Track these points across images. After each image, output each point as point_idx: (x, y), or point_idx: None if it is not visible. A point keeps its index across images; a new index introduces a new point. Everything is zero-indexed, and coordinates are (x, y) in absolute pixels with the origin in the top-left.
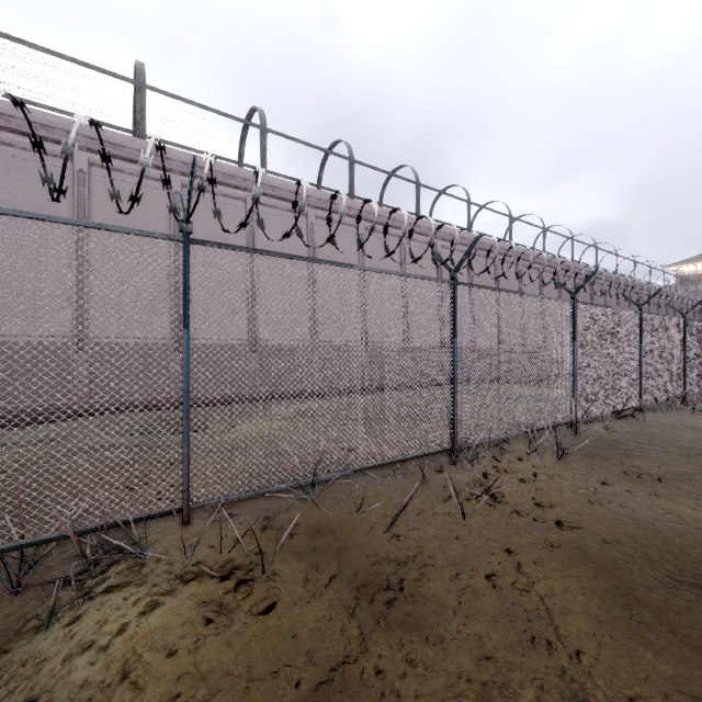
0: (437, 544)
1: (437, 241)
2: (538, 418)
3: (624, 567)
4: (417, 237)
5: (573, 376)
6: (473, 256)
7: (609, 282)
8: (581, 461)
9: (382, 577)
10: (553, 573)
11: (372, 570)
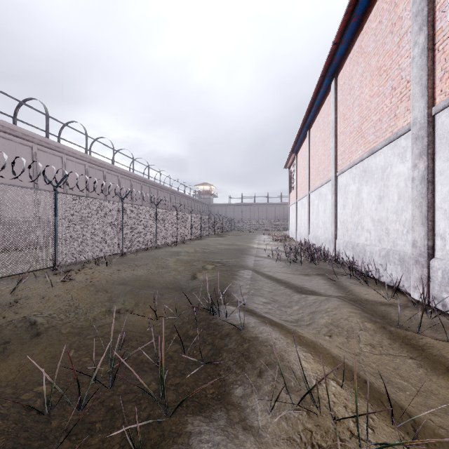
0: (37, 294)
1: (63, 155)
2: (104, 252)
3: (104, 284)
4: (47, 150)
5: (122, 234)
6: (65, 182)
7: (166, 191)
8: (117, 265)
9: (8, 303)
10: (80, 289)
11: (3, 302)
